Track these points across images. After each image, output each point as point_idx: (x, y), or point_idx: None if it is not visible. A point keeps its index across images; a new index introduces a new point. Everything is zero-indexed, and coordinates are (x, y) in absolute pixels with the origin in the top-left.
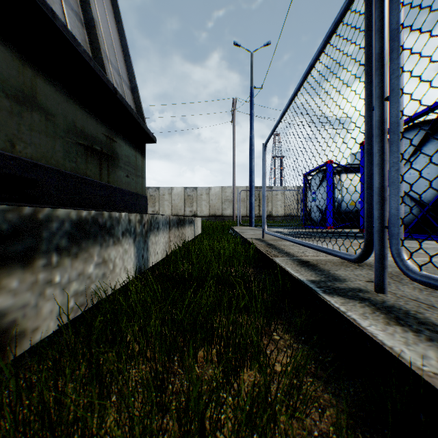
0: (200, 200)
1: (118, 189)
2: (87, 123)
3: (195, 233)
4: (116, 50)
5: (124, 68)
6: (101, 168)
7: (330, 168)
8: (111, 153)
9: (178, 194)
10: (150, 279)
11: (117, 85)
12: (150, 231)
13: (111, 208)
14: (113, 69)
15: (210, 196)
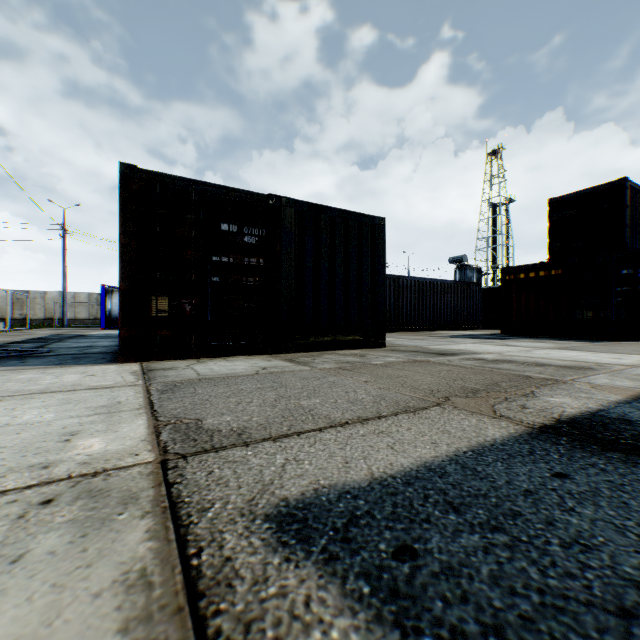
0: (34, 304)
1: None
2: None
3: None
4: None
5: None
6: None
7: None
8: None
9: (5, 296)
10: None
11: None
12: None
13: None
14: None
15: (47, 300)
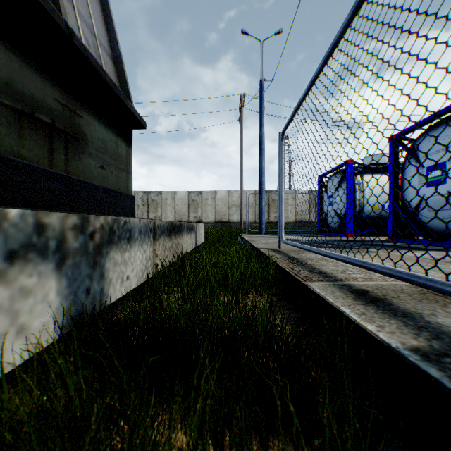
0: (205, 205)
1: (83, 183)
2: (23, 76)
3: (197, 242)
4: (90, 4)
5: (104, 31)
6: (53, 150)
7: (350, 167)
8: (73, 131)
9: (181, 198)
10: (70, 359)
11: (88, 45)
12: (109, 244)
13: (71, 209)
14: (84, 23)
15: (216, 201)
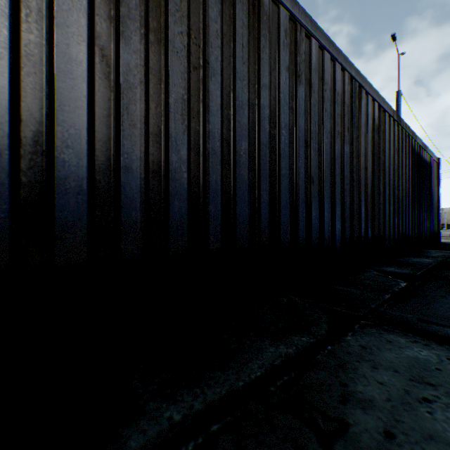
0: None
1: None
2: None
3: None
4: None
5: None
6: None
7: None
8: None
9: None
10: None
11: None
12: None
13: None
14: None
15: (441, 213)
